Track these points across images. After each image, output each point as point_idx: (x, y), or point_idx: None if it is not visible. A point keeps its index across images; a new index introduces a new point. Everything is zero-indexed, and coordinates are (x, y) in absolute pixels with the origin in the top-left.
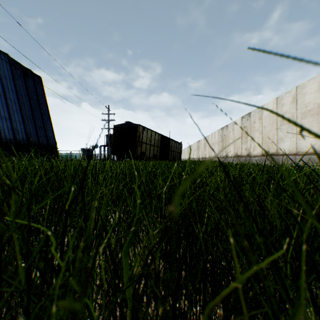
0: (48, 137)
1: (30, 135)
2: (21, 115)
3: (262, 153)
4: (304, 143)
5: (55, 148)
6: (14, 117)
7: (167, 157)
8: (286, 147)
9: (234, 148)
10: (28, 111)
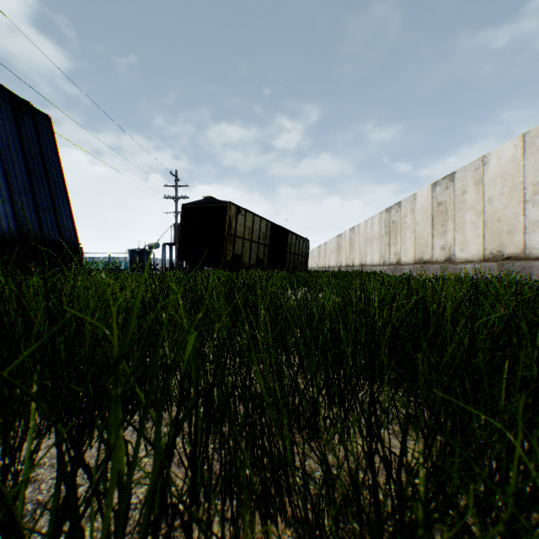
0: (62, 228)
1: (25, 223)
2: (7, 184)
3: (485, 255)
4: None
5: (75, 247)
6: None
7: (282, 265)
8: None
9: (416, 246)
10: (21, 177)
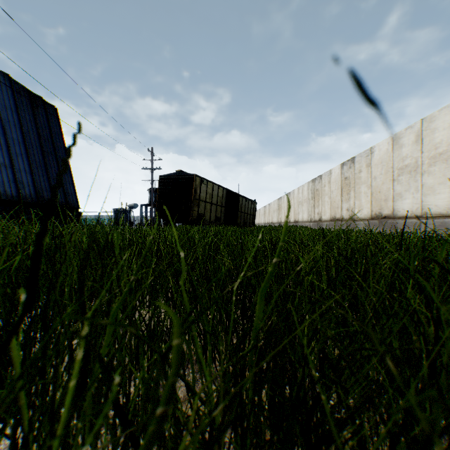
0: (67, 193)
1: (41, 190)
2: (28, 161)
3: (372, 215)
4: (434, 200)
5: (76, 208)
6: (18, 164)
7: (235, 221)
8: (406, 207)
9: (331, 208)
10: (37, 155)
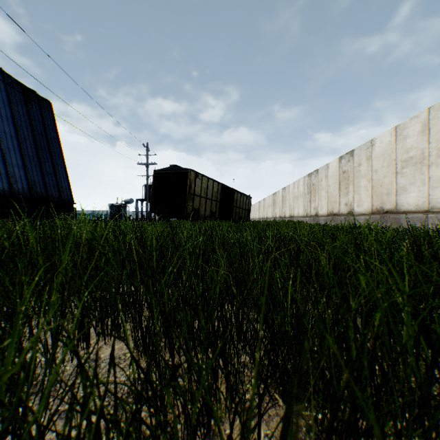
0: (61, 188)
1: (34, 185)
2: (21, 155)
3: (372, 210)
4: None
5: (70, 203)
6: (10, 158)
7: (230, 216)
8: (411, 201)
9: (328, 202)
10: (31, 150)
